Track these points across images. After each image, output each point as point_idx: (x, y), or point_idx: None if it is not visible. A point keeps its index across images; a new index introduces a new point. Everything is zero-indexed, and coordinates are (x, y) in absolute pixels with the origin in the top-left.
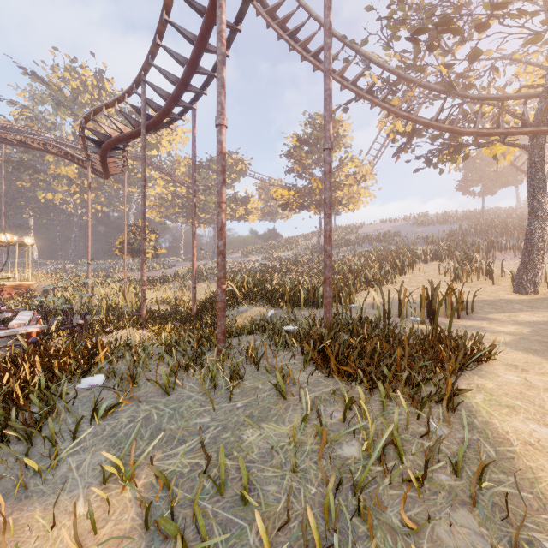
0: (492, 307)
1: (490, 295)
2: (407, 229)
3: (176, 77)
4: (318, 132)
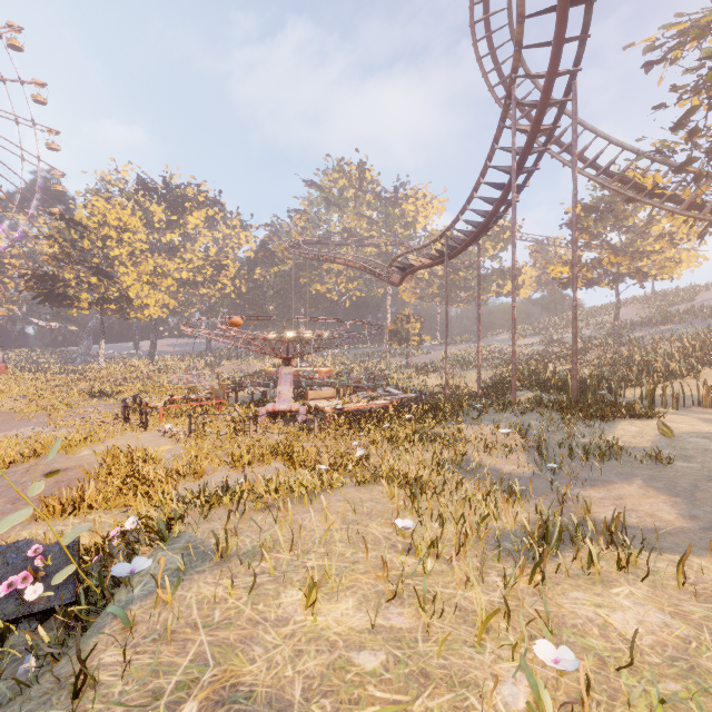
0: None
1: None
2: None
3: (469, 231)
4: (610, 196)
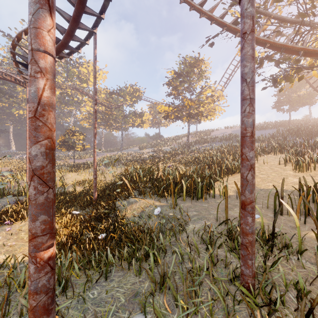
0: None
1: None
2: None
3: None
4: (188, 68)
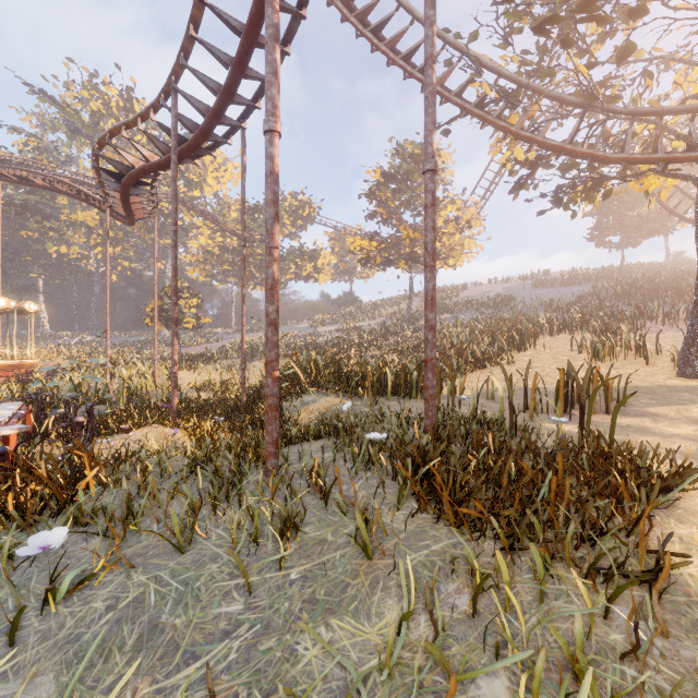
0: (651, 397)
1: (645, 380)
2: (523, 291)
3: (219, 84)
4: (408, 164)
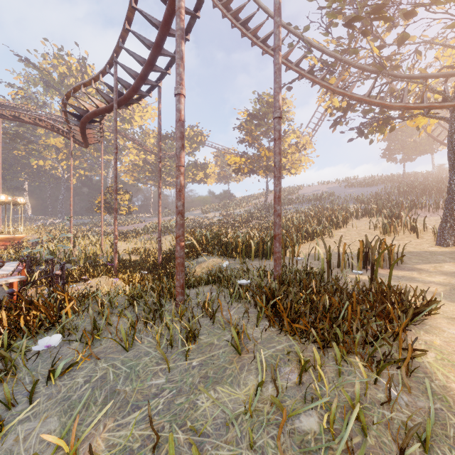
0: (419, 258)
1: (415, 248)
2: (340, 190)
3: (144, 59)
4: (265, 108)
